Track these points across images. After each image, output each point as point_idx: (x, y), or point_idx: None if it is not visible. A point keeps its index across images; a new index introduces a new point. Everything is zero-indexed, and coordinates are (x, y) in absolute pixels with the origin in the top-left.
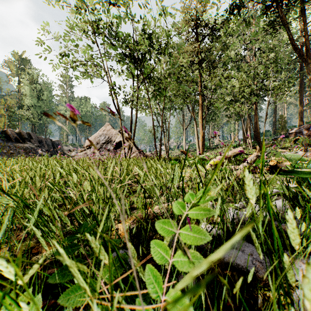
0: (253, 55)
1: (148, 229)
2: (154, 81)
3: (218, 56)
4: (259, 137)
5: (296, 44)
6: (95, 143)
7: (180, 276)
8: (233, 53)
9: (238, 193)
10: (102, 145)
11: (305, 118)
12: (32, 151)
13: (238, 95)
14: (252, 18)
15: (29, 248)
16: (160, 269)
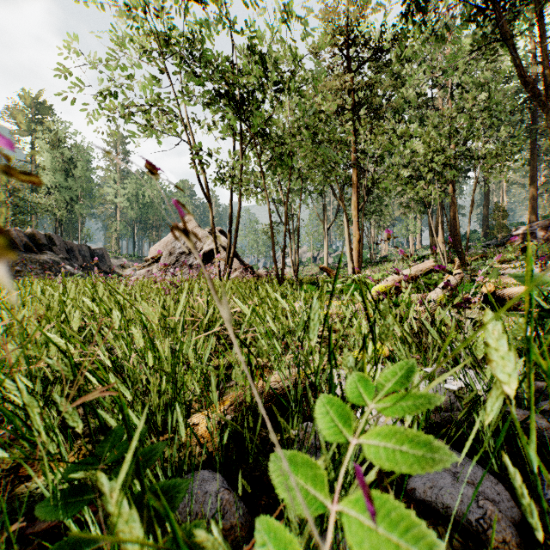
0: (448, 97)
1: (257, 427)
2: (272, 141)
3: (386, 99)
4: (460, 243)
5: (527, 76)
6: (166, 253)
7: (324, 536)
8: (413, 93)
9: (431, 347)
10: (180, 257)
11: (540, 210)
12: (55, 268)
13: (422, 167)
14: (448, 30)
15: (15, 464)
16: (282, 516)
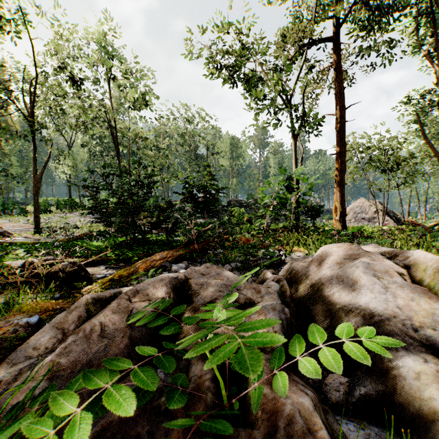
0: None
1: None
2: (403, 172)
3: None
4: None
5: None
6: (350, 213)
7: None
8: None
9: None
10: (357, 214)
11: None
12: None
13: None
14: None
15: None
16: None
